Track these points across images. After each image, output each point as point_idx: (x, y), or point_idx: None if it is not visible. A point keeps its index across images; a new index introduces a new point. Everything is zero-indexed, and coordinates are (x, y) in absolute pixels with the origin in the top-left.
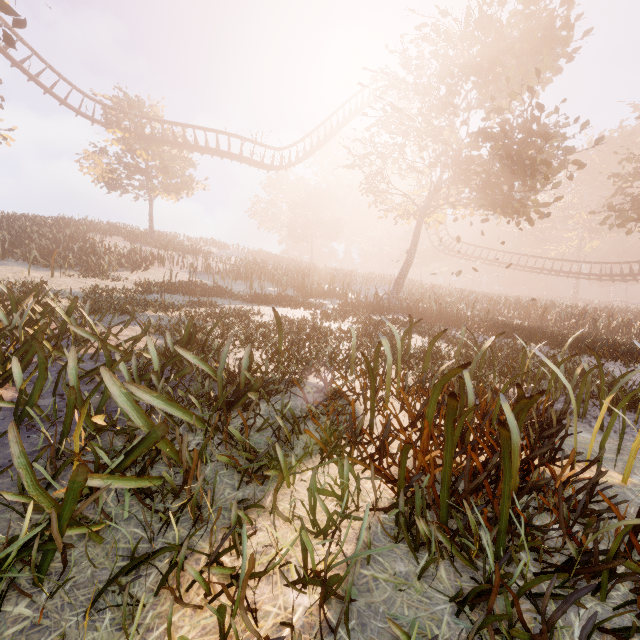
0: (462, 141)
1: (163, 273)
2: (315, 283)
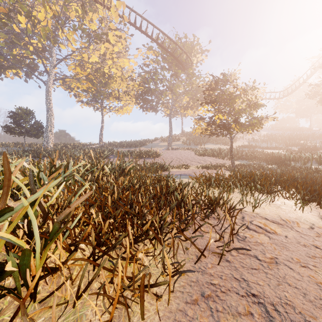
0: None
1: (240, 143)
2: (291, 142)
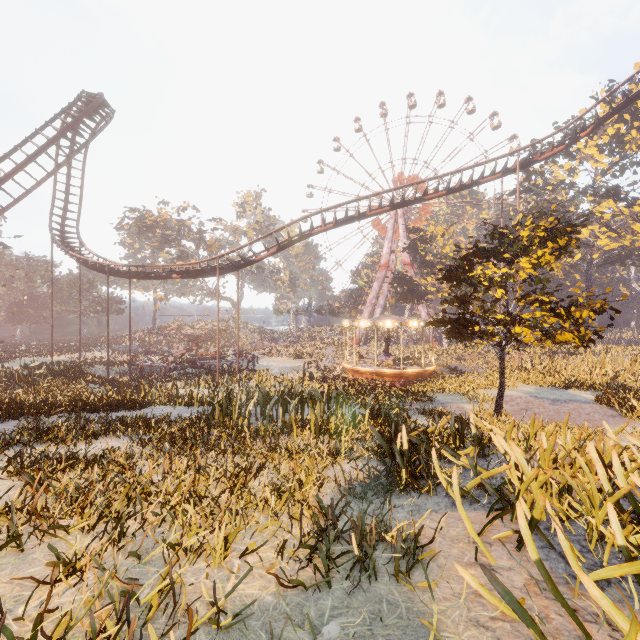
0: None
1: None
2: None
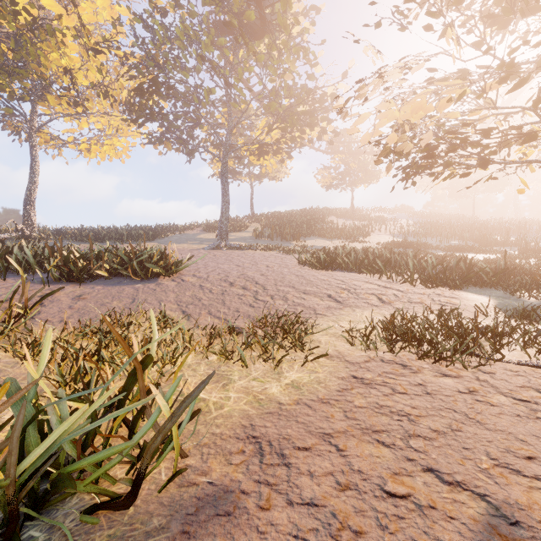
0: None
1: (378, 237)
2: (494, 236)
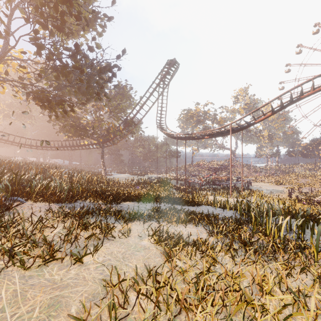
0: (53, 42)
1: None
2: None
